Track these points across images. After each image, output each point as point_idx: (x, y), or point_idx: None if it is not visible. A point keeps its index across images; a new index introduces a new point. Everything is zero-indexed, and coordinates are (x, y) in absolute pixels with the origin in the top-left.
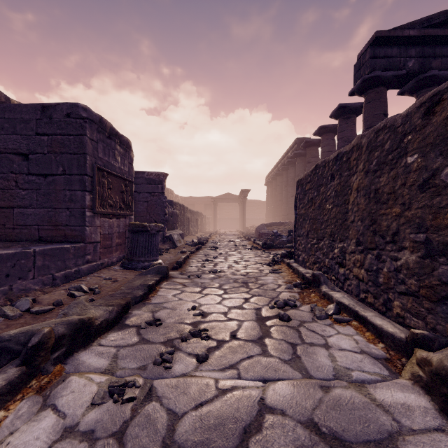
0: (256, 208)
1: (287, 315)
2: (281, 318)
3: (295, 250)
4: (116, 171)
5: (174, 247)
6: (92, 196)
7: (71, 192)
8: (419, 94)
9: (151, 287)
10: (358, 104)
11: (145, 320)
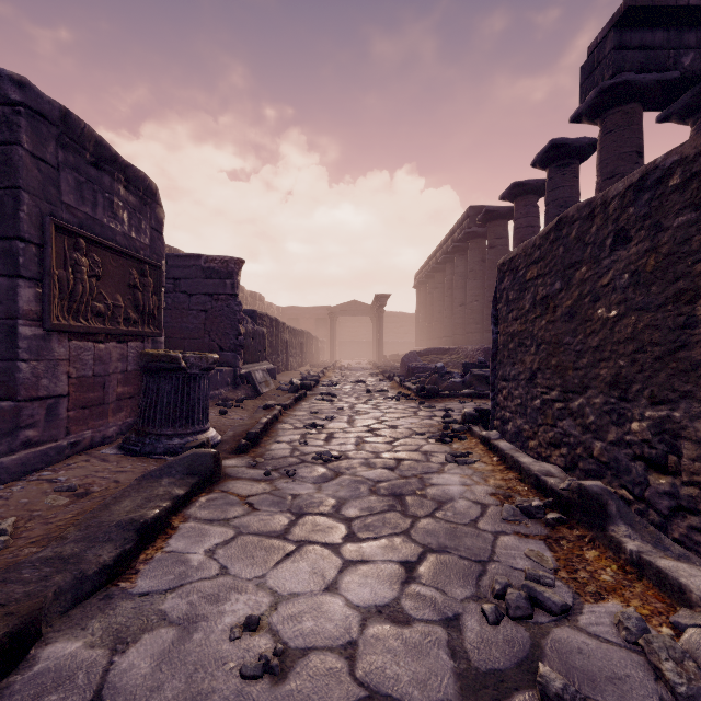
0: (399, 326)
1: (577, 696)
2: None
3: (493, 408)
4: (116, 240)
5: (256, 395)
6: (42, 290)
7: None
8: (700, 117)
9: (151, 527)
10: (585, 140)
11: None
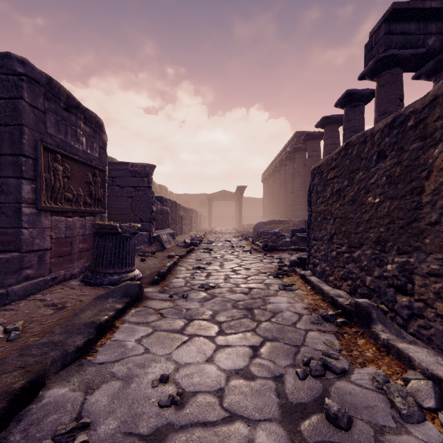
0: (252, 206)
1: (345, 414)
2: (331, 420)
3: (308, 257)
4: (79, 155)
5: (162, 249)
6: (35, 186)
7: (0, 179)
8: (438, 76)
9: (103, 326)
10: (367, 90)
11: (56, 429)
